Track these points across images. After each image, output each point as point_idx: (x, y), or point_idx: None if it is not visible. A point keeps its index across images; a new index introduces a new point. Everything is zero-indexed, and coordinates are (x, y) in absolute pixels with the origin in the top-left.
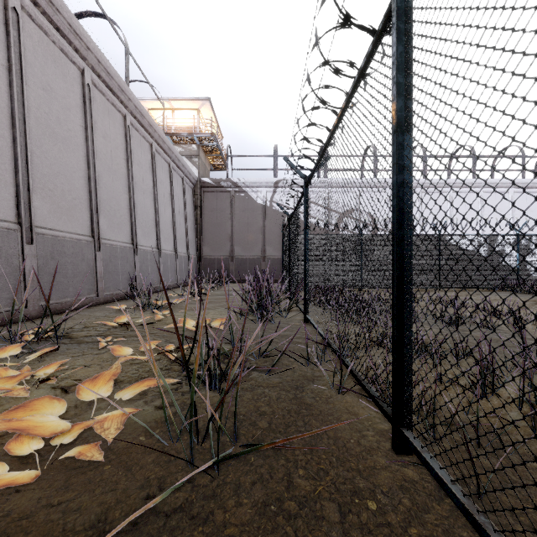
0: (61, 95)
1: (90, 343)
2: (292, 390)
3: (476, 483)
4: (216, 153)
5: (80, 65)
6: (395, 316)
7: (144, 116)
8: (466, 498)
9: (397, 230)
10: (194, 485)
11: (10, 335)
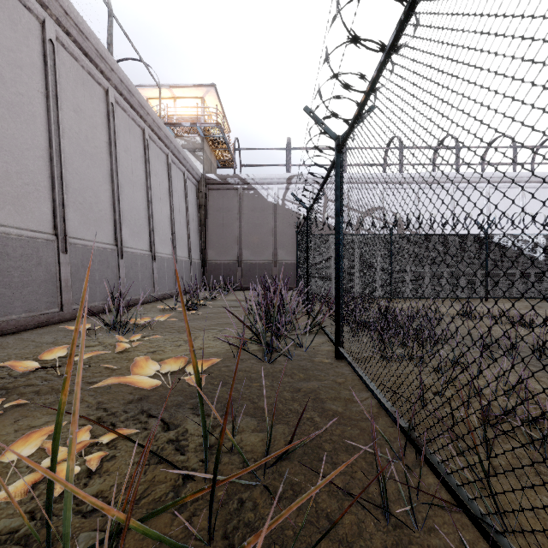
0: (7, 46)
1: None
2: None
3: None
4: (223, 146)
5: (38, 14)
6: None
7: (133, 93)
8: None
9: None
10: None
11: None
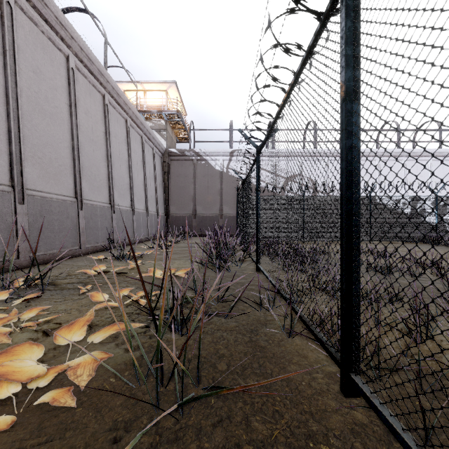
0: (49, 77)
1: (71, 290)
2: (247, 333)
3: (421, 427)
4: (181, 127)
5: (65, 52)
6: (344, 270)
7: (120, 95)
8: (419, 448)
9: (346, 190)
10: (158, 428)
11: (2, 282)
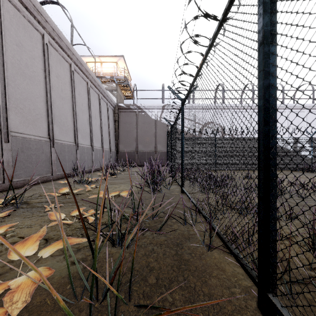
0: (29, 49)
1: (39, 207)
2: (174, 247)
3: None
4: (127, 88)
5: (41, 32)
6: (262, 199)
7: (83, 65)
8: None
9: (263, 126)
10: None
11: None
